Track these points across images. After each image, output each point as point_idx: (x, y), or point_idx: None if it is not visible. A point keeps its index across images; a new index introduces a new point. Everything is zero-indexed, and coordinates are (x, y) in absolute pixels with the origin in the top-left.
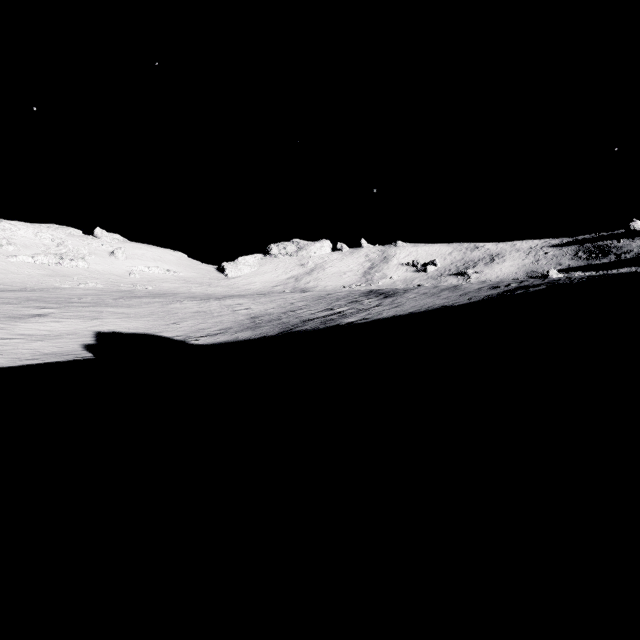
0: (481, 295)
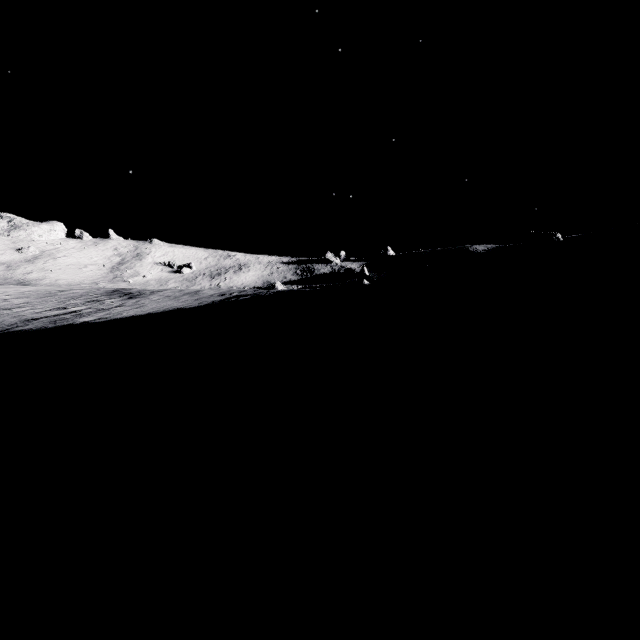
0: (209, 300)
